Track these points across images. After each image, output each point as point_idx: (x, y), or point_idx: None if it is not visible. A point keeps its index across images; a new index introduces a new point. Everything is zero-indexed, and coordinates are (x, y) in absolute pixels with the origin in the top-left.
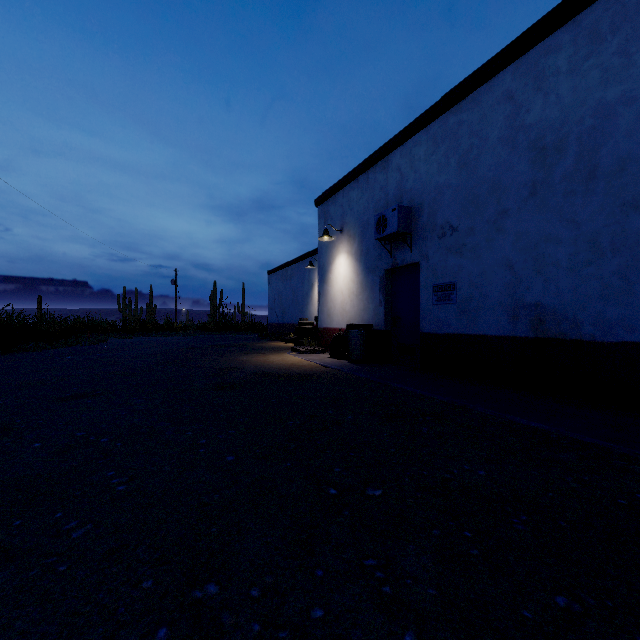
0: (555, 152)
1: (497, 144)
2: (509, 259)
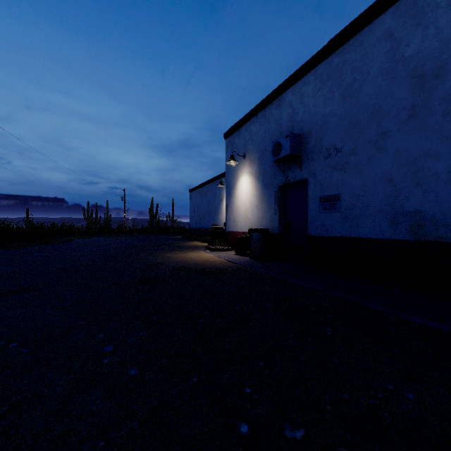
0: (434, 78)
1: (378, 76)
2: (389, 173)
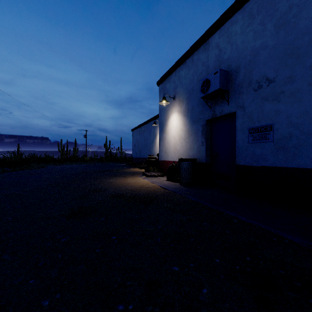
0: None
1: None
2: None
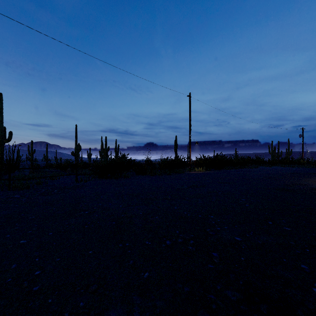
0: None
1: None
2: None
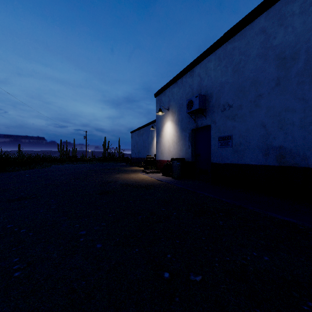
0: (291, 60)
1: (256, 58)
2: (263, 122)
